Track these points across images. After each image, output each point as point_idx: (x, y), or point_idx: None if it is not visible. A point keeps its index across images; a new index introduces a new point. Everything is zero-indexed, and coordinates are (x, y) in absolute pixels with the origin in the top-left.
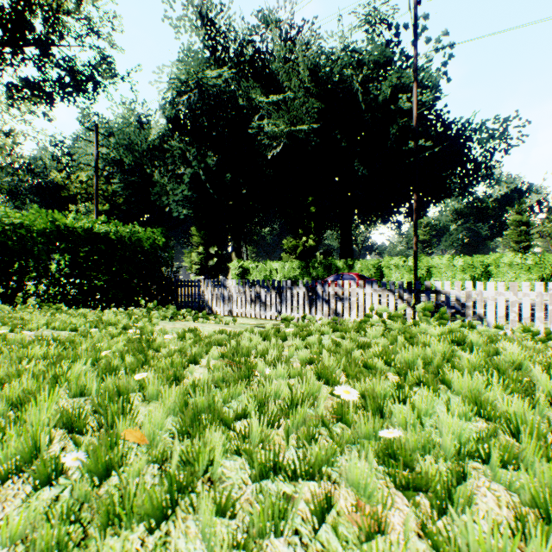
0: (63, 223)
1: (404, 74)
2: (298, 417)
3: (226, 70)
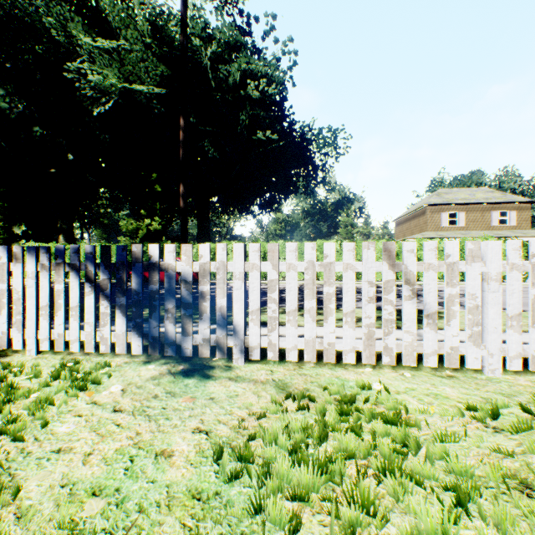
0: None
1: (253, 61)
2: None
3: None
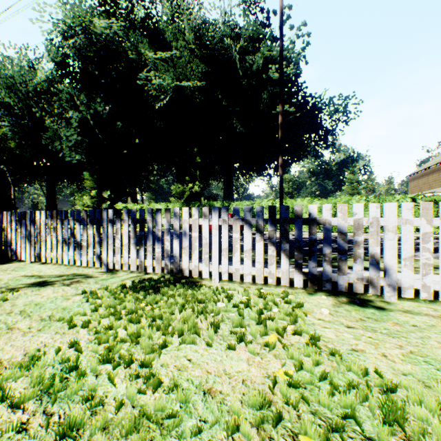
0: None
1: (274, 48)
2: None
3: (115, 21)
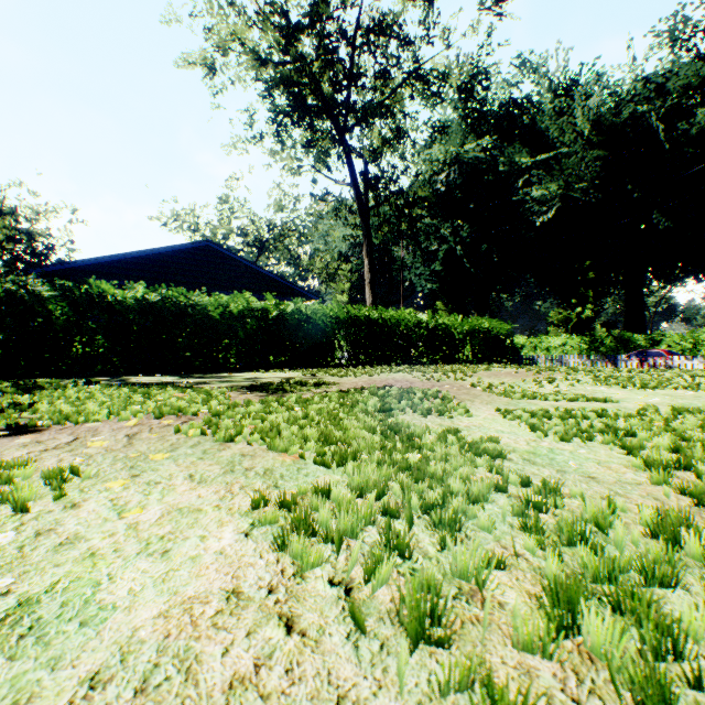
0: (473, 323)
1: None
2: (702, 371)
3: (486, 139)
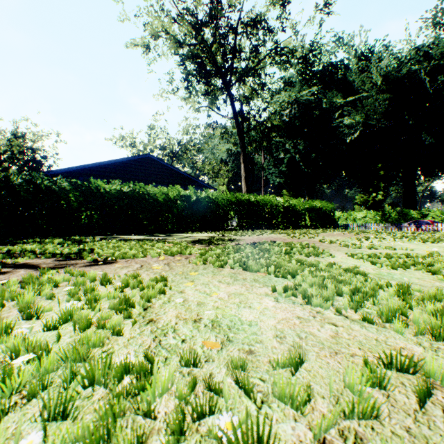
0: (311, 204)
1: None
2: None
3: (314, 88)
